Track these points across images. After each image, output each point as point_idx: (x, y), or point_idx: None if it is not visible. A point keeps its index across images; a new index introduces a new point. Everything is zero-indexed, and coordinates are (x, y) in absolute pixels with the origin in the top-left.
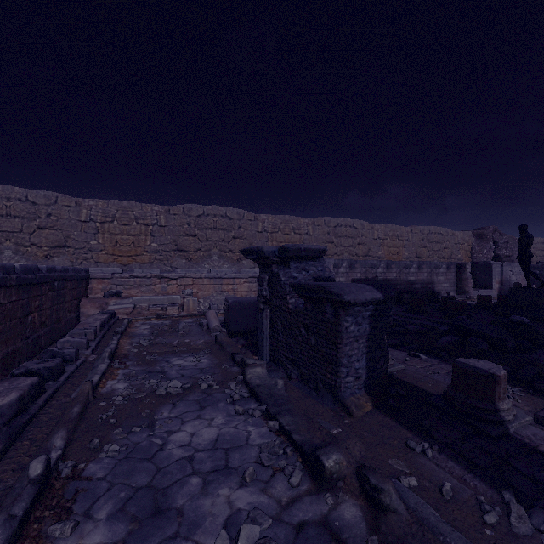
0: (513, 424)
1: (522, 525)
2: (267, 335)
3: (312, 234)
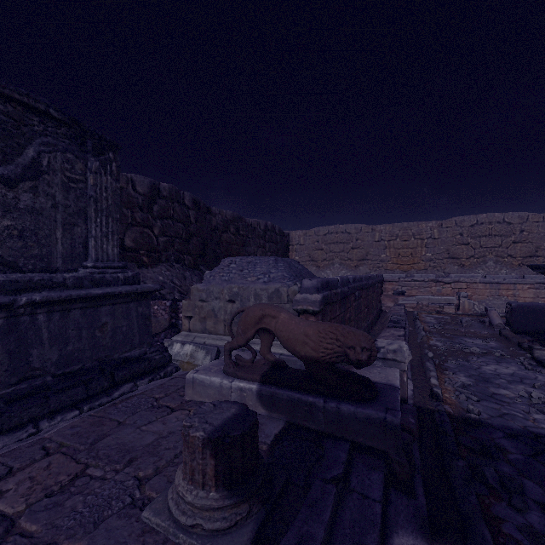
0: None
1: None
2: None
3: None
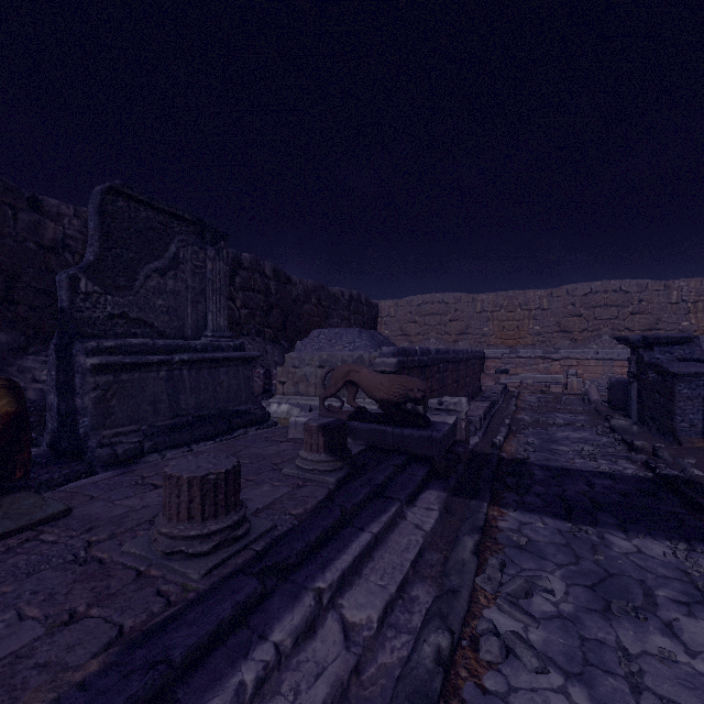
0: None
1: None
2: (634, 401)
3: None
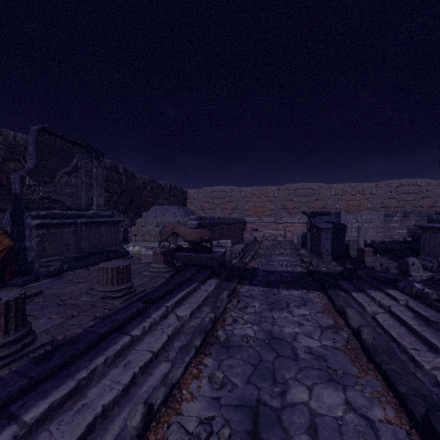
0: (368, 263)
1: (337, 268)
2: (309, 242)
3: (375, 193)
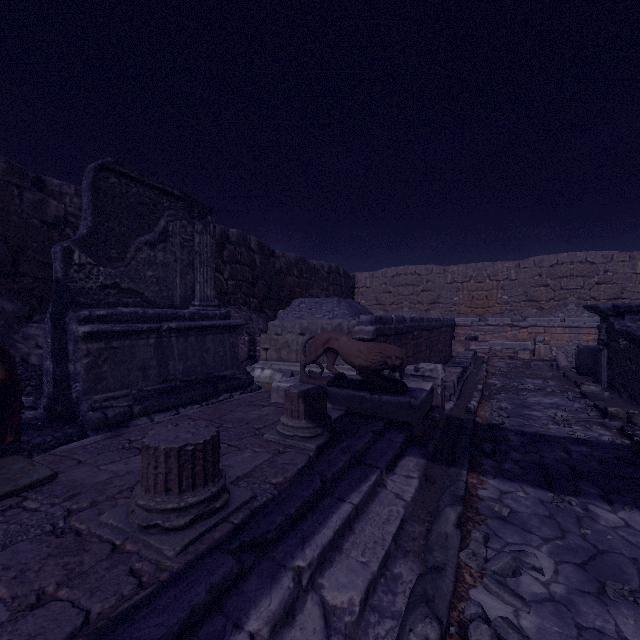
0: None
1: None
2: (604, 368)
3: None
